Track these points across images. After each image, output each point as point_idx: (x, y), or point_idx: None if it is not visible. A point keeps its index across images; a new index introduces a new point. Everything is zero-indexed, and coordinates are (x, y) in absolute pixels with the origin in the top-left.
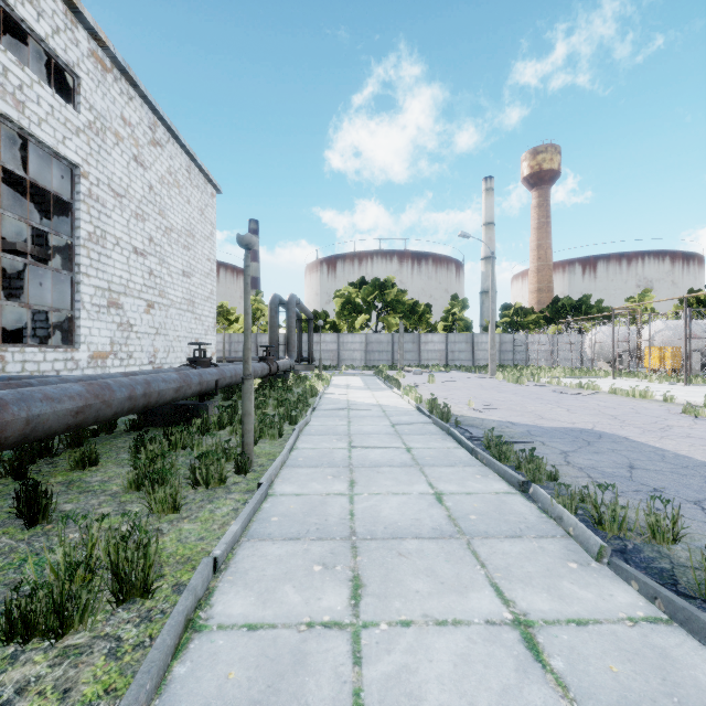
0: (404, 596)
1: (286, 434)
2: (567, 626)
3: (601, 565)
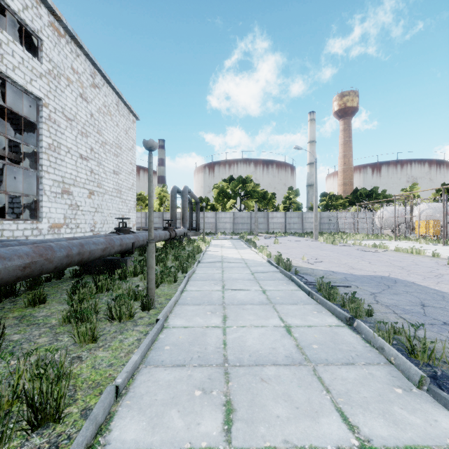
0: (267, 421)
1: (179, 279)
2: None
3: (421, 390)
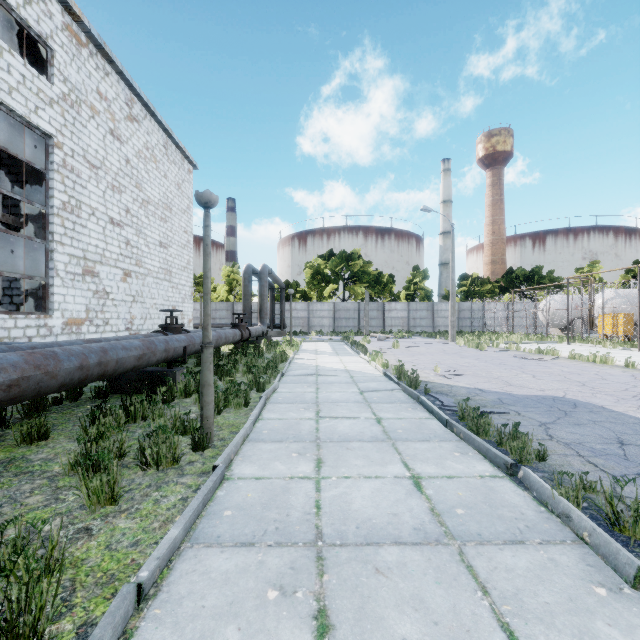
0: None
1: (252, 402)
2: None
3: (637, 591)
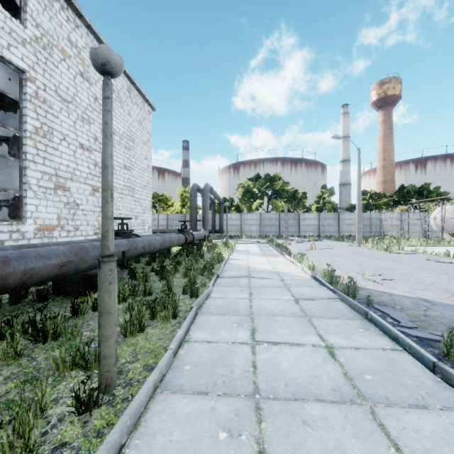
0: None
1: (183, 311)
2: None
3: None
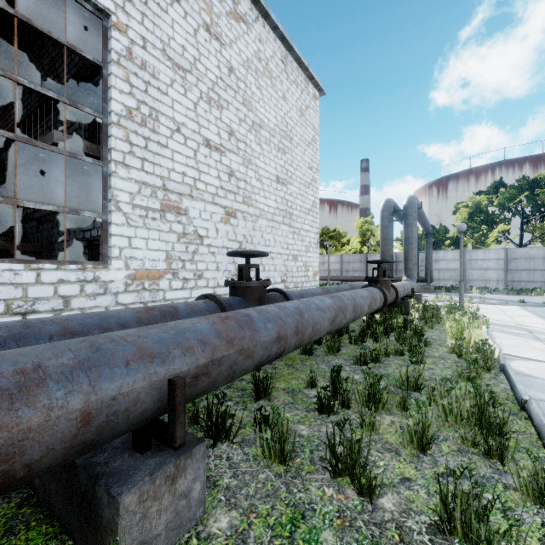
0: None
1: None
2: None
3: None
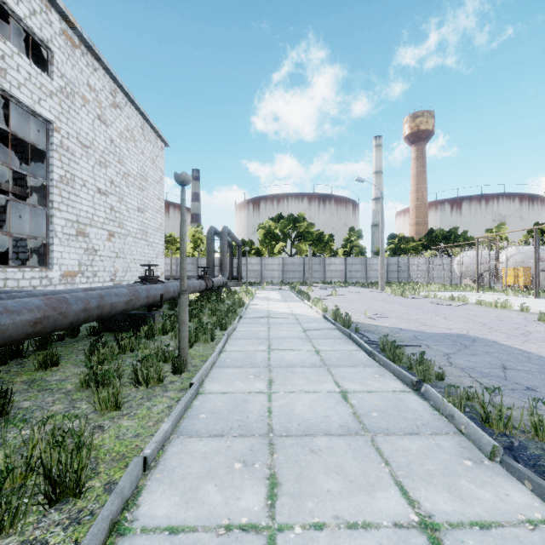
0: (316, 495)
1: (217, 338)
2: (471, 529)
3: (493, 462)
